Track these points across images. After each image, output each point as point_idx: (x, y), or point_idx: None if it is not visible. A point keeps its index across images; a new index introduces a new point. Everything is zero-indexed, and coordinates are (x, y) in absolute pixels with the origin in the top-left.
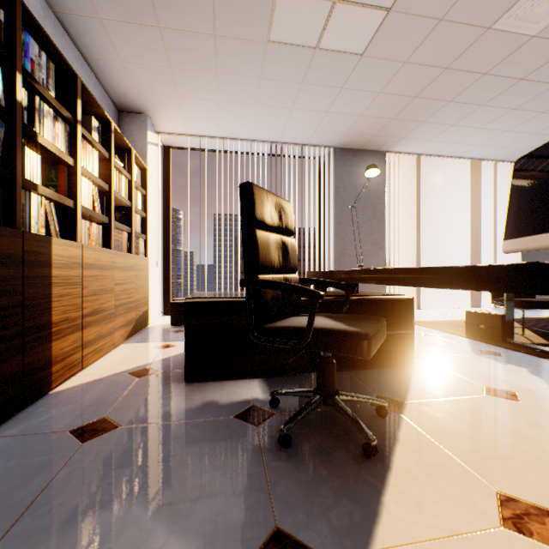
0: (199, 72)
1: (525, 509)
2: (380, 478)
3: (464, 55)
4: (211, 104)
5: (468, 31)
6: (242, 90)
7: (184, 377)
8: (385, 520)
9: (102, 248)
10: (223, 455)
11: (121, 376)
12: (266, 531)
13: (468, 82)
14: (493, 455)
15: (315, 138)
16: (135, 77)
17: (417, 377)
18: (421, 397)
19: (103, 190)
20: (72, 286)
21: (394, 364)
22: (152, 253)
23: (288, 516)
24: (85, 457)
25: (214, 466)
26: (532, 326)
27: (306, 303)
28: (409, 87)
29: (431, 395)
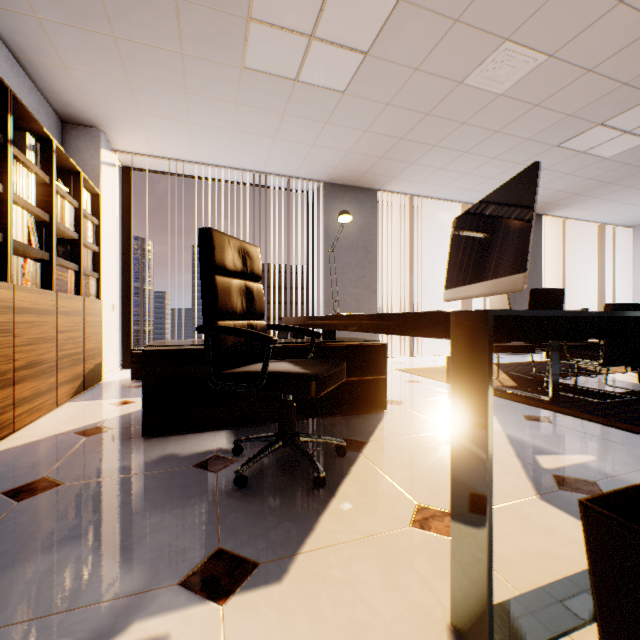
0: (165, 89)
1: (433, 513)
2: (323, 503)
3: (442, 104)
4: (181, 125)
5: (443, 83)
6: (217, 114)
7: (142, 432)
8: (317, 532)
9: (40, 289)
10: (177, 499)
11: (65, 436)
12: (209, 551)
13: (449, 130)
14: (426, 478)
15: (302, 171)
16: (84, 86)
17: (386, 421)
18: (384, 437)
19: (41, 220)
20: (1, 334)
21: (368, 409)
22: (107, 295)
23: (232, 539)
24: (22, 514)
25: (166, 508)
26: (510, 370)
27: (278, 350)
28: (394, 128)
29: (393, 435)
